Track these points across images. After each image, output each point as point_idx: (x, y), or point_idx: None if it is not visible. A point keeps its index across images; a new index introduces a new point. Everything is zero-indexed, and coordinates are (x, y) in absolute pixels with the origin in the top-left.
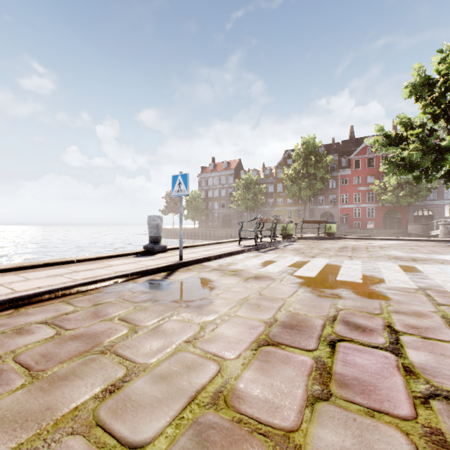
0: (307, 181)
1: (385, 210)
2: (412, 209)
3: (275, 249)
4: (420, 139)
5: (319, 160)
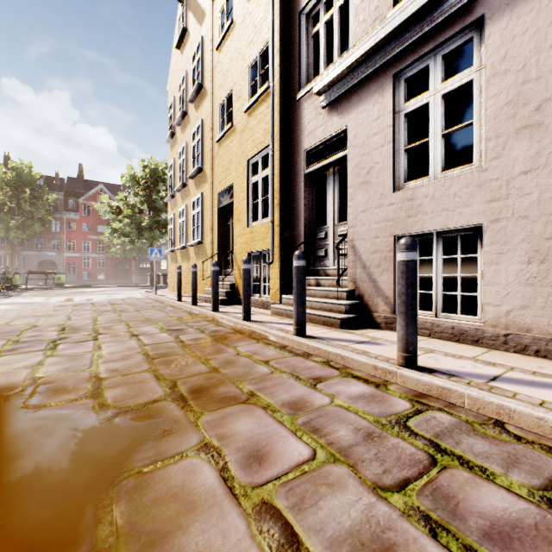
0: (20, 220)
1: (116, 261)
2: (139, 262)
3: (13, 296)
4: (132, 216)
5: (39, 197)
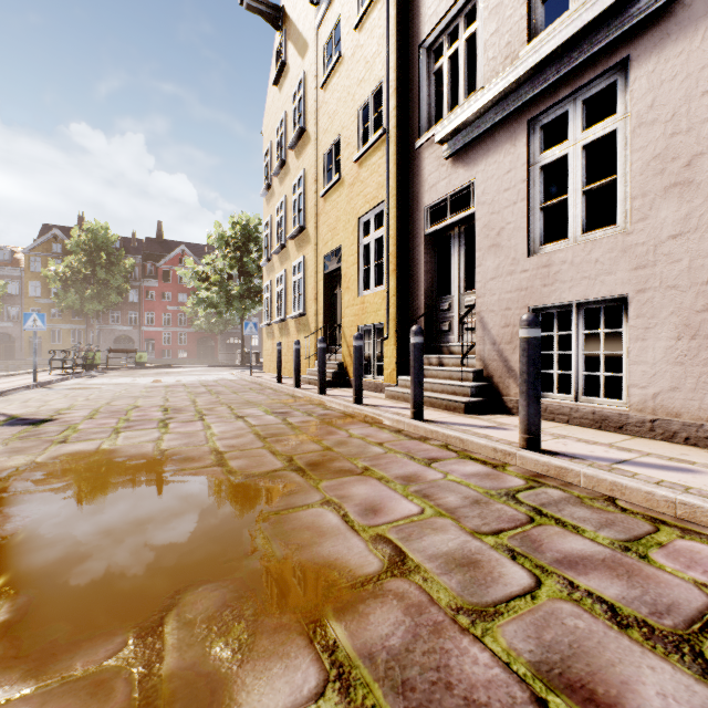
0: (96, 289)
1: (200, 337)
2: (225, 337)
3: (97, 376)
4: (220, 283)
5: (115, 262)
